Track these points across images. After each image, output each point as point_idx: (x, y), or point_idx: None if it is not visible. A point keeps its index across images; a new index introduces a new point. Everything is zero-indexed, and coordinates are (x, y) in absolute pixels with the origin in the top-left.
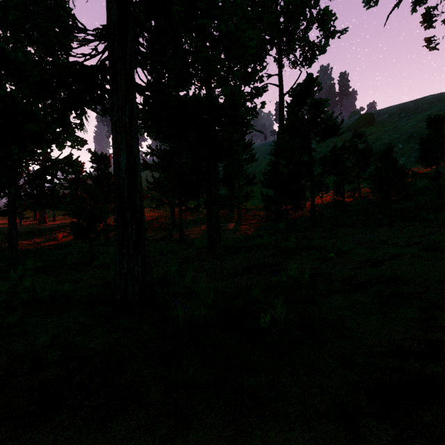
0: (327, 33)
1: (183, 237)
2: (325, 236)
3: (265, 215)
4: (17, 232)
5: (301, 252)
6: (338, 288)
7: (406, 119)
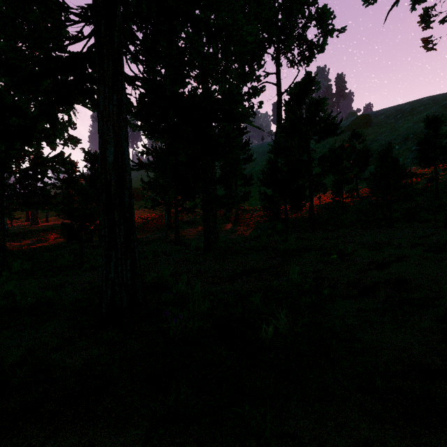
0: (325, 31)
1: (179, 238)
2: (324, 237)
3: (263, 215)
4: (7, 233)
5: (301, 253)
6: (344, 293)
7: (402, 121)
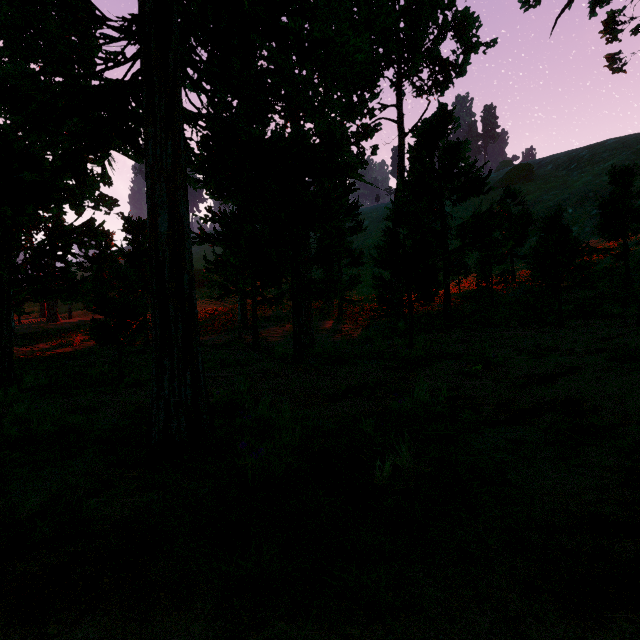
0: (467, 46)
1: (258, 341)
2: (465, 340)
3: (378, 308)
4: (14, 334)
5: (432, 362)
6: (491, 417)
7: (578, 173)
